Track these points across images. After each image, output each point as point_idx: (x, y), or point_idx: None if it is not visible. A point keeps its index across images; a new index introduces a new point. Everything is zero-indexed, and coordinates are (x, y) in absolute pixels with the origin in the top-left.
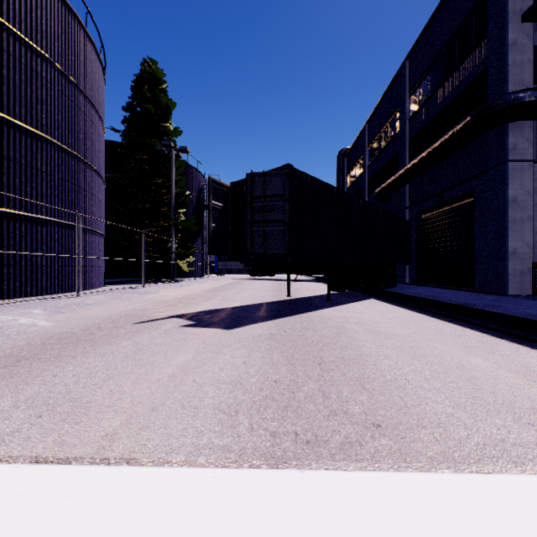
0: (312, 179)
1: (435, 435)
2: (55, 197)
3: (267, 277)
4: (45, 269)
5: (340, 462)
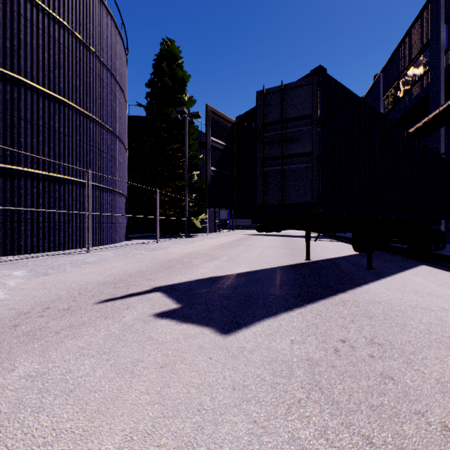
0: (351, 96)
1: None
2: (73, 157)
3: (273, 233)
4: (63, 226)
5: None
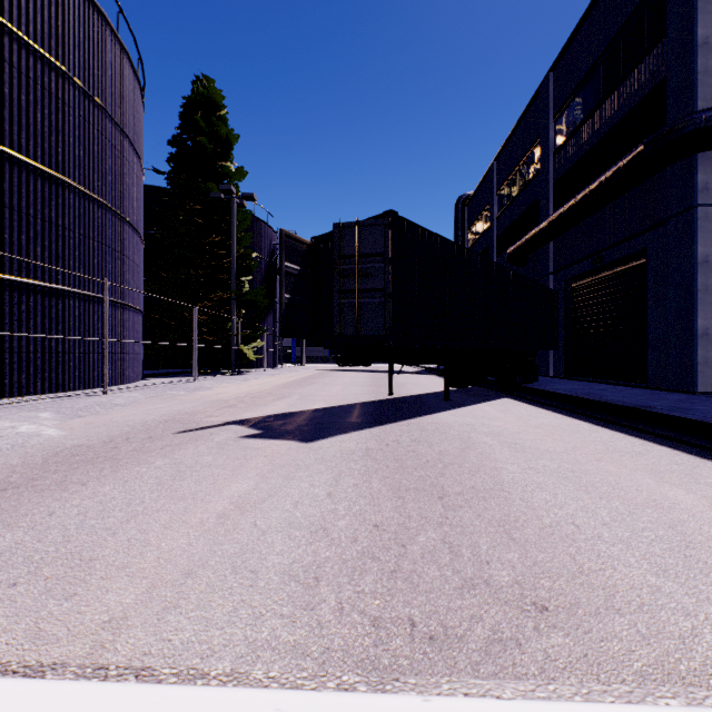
0: (424, 232)
1: (640, 628)
2: (75, 260)
3: (360, 367)
4: (62, 357)
5: (488, 681)
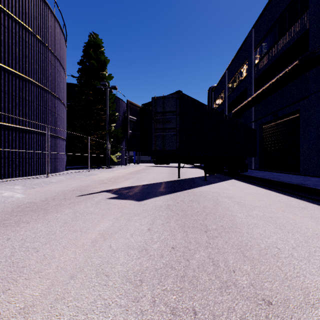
0: (195, 101)
1: None
2: (34, 116)
3: (164, 165)
4: (28, 160)
5: None
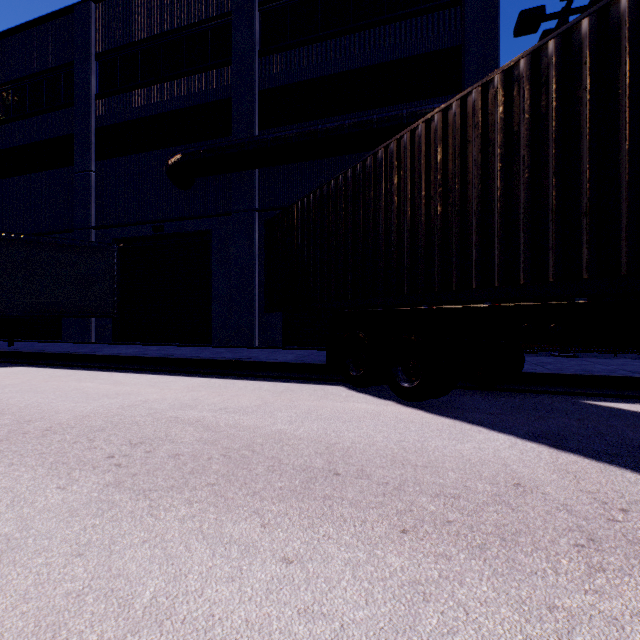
0: None
1: None
2: None
3: None
4: None
5: None
